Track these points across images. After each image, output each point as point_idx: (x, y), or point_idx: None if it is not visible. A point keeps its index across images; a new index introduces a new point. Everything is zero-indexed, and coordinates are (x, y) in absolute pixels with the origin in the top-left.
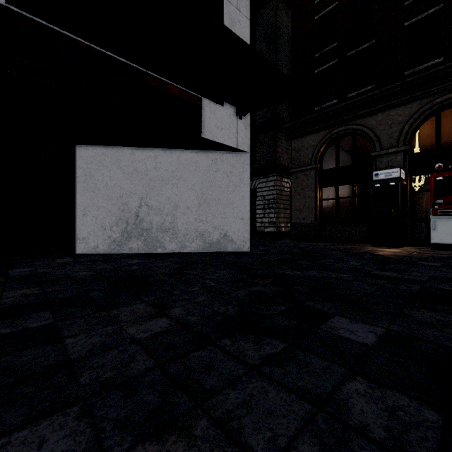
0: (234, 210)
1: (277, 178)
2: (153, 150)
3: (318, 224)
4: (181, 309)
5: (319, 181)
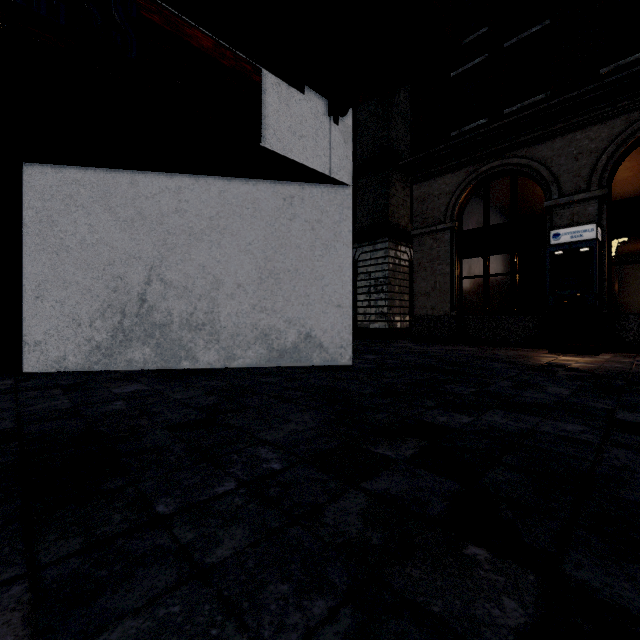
0: (324, 289)
1: (389, 245)
2: (174, 178)
3: (456, 317)
4: (133, 637)
5: (457, 248)
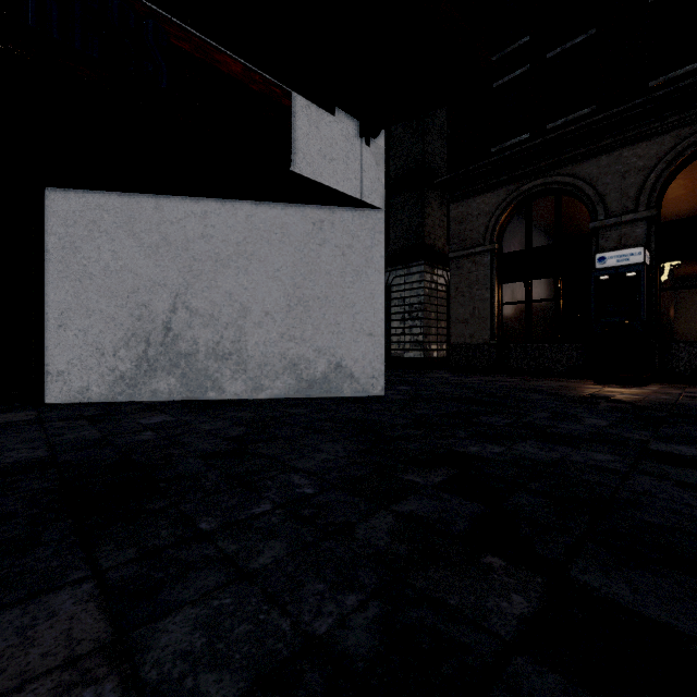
0: (355, 317)
1: (425, 268)
2: (199, 202)
3: (497, 346)
4: (194, 620)
5: (498, 272)
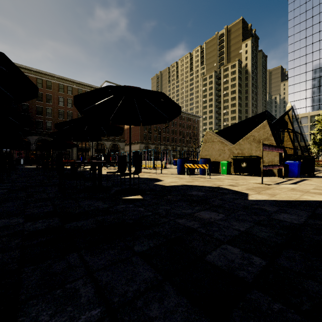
0: None
1: None
2: None
3: None
4: None
5: None
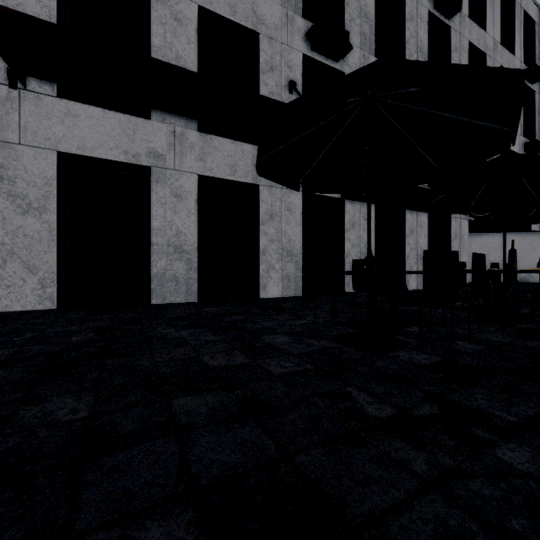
0: (533, 261)
1: None
2: (491, 234)
3: None
4: None
5: None
